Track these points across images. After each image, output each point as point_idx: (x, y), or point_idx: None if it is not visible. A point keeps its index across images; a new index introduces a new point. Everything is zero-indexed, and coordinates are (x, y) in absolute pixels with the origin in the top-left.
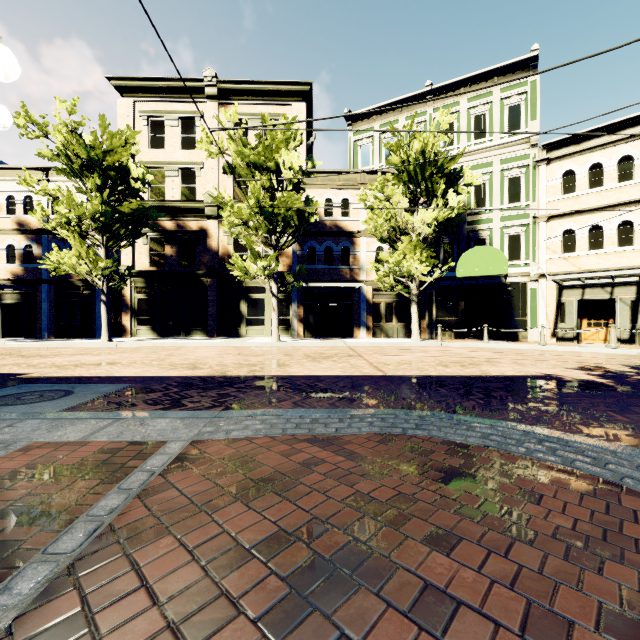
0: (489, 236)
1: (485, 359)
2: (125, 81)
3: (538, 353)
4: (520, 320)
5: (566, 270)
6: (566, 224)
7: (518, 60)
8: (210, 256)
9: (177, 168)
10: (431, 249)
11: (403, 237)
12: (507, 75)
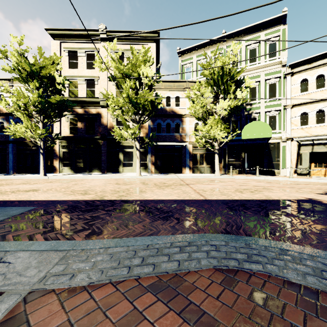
0: (258, 116)
1: (262, 187)
2: (55, 31)
3: (291, 183)
4: (276, 163)
5: (303, 135)
6: (303, 109)
7: (275, 17)
8: (103, 128)
9: (84, 79)
10: (226, 123)
11: (210, 116)
12: (268, 26)
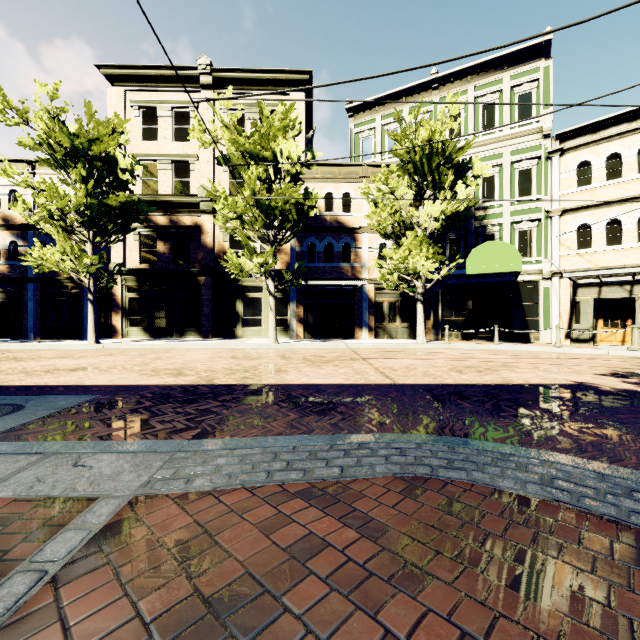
0: (498, 232)
1: (501, 363)
2: (115, 69)
3: (556, 356)
4: (531, 320)
5: (581, 267)
6: (581, 218)
7: (530, 45)
8: (205, 253)
9: (170, 161)
10: (438, 245)
11: (408, 232)
12: (518, 61)
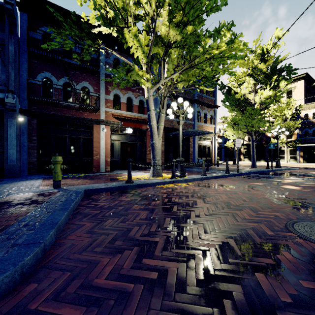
0: None
1: None
2: None
3: None
4: None
5: None
6: None
7: None
8: (266, 137)
9: None
10: None
11: None
12: None
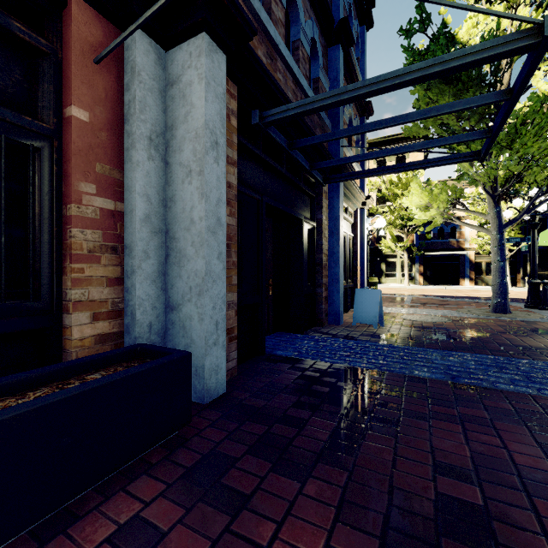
0: None
1: None
2: None
3: None
4: None
5: None
6: None
7: None
8: None
9: None
10: (517, 228)
11: None
12: None
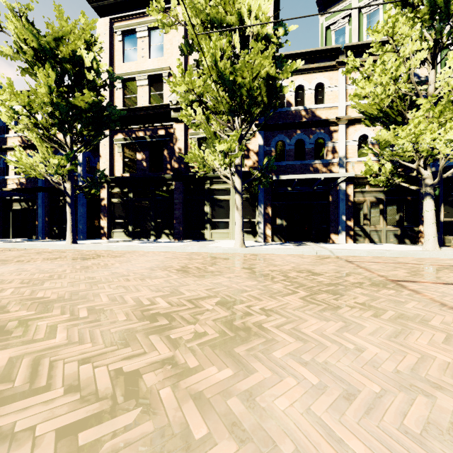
0: None
1: None
2: (102, 0)
3: None
4: None
5: None
6: None
7: None
8: (176, 159)
9: (146, 76)
10: None
11: (421, 100)
12: None
